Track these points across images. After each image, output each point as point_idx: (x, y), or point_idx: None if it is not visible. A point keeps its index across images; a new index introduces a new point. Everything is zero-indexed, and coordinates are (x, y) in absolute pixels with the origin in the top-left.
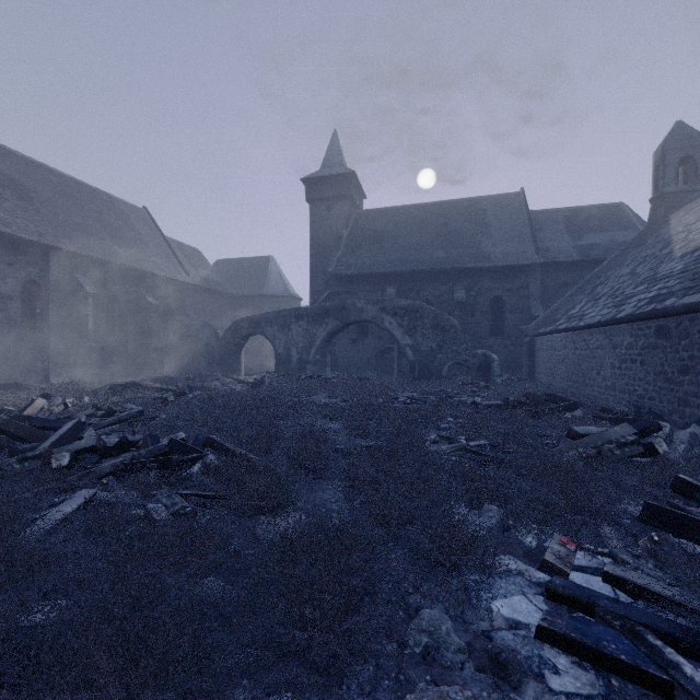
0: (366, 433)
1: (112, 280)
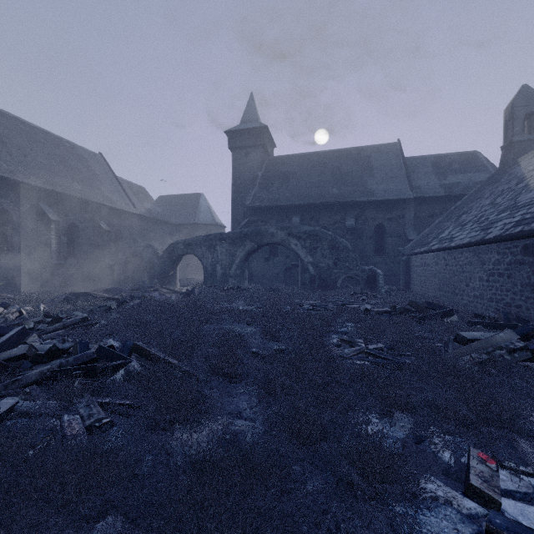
0: (278, 337)
1: (72, 210)
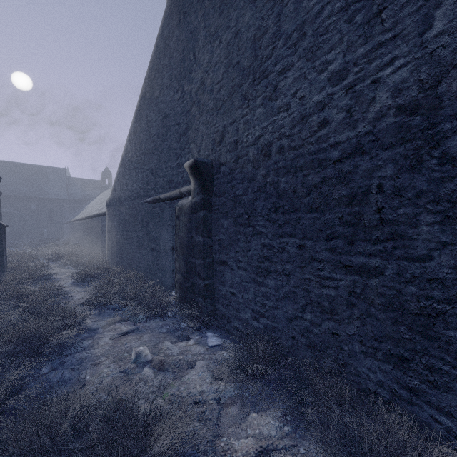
0: None
1: None
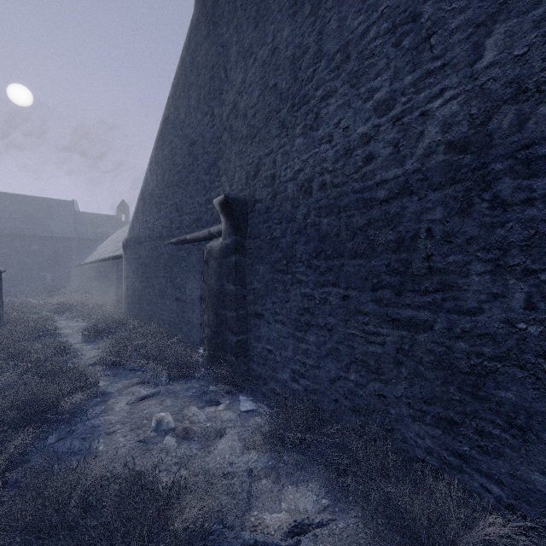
0: None
1: None
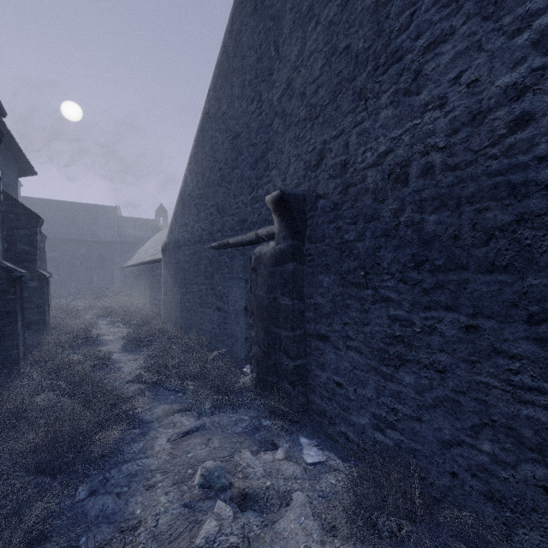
0: None
1: None
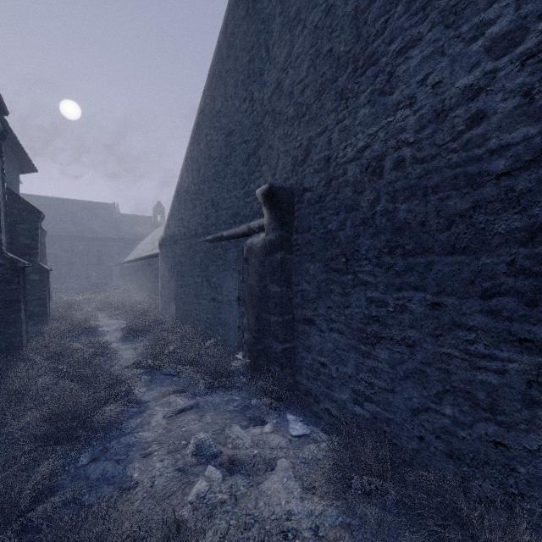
0: None
1: None
